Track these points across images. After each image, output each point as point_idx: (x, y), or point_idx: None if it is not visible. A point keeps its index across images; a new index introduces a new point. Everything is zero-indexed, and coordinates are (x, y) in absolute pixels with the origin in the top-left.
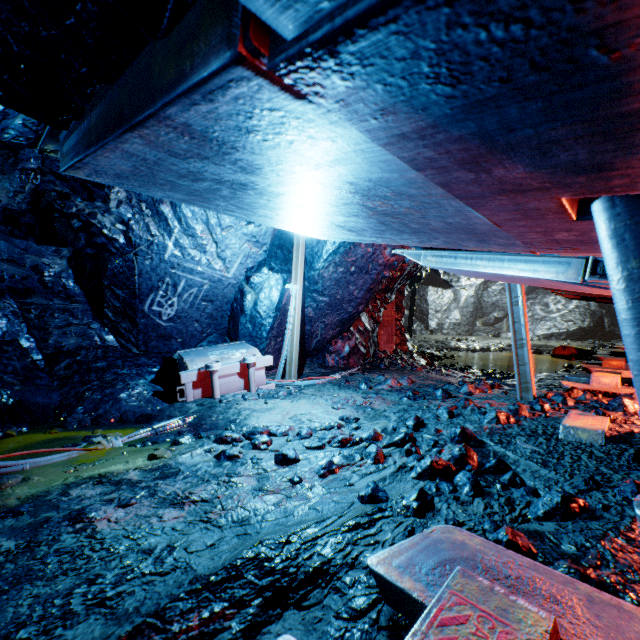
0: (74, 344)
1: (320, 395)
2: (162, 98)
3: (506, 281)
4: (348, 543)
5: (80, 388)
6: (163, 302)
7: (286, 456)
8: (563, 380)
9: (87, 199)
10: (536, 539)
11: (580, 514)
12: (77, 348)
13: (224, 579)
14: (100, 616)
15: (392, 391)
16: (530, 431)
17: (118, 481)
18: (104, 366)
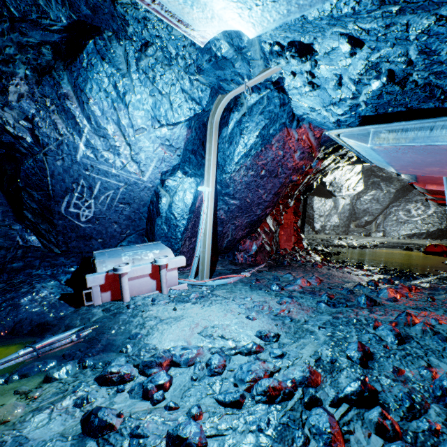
0: None
1: (232, 298)
2: None
3: None
4: None
5: None
6: (80, 204)
7: (183, 442)
8: None
9: None
10: None
11: None
12: None
13: None
14: None
15: (305, 293)
16: None
17: None
18: (19, 266)
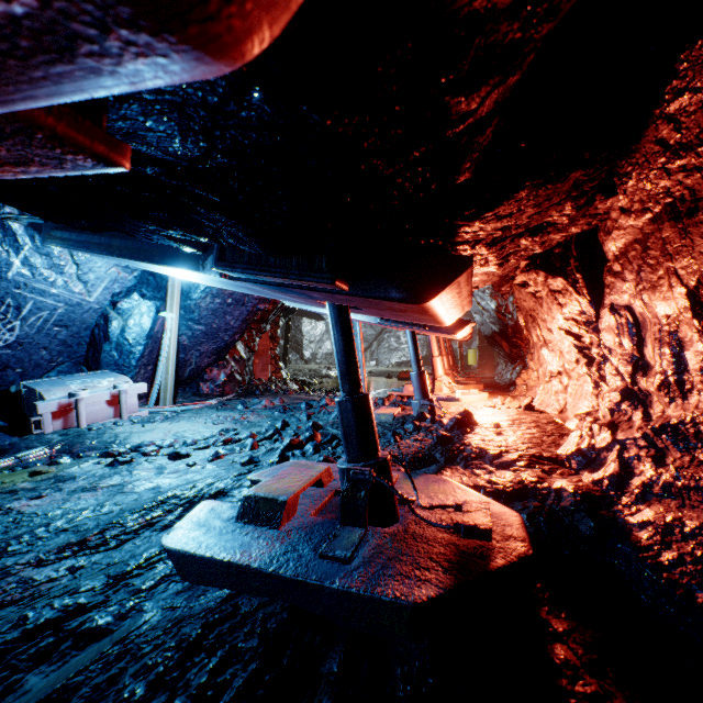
0: None
1: (199, 416)
2: (187, 269)
3: None
4: (235, 481)
5: None
6: None
7: (179, 453)
8: (390, 391)
9: None
10: None
11: None
12: None
13: (155, 505)
14: (68, 534)
15: (266, 409)
16: None
17: (11, 491)
18: None
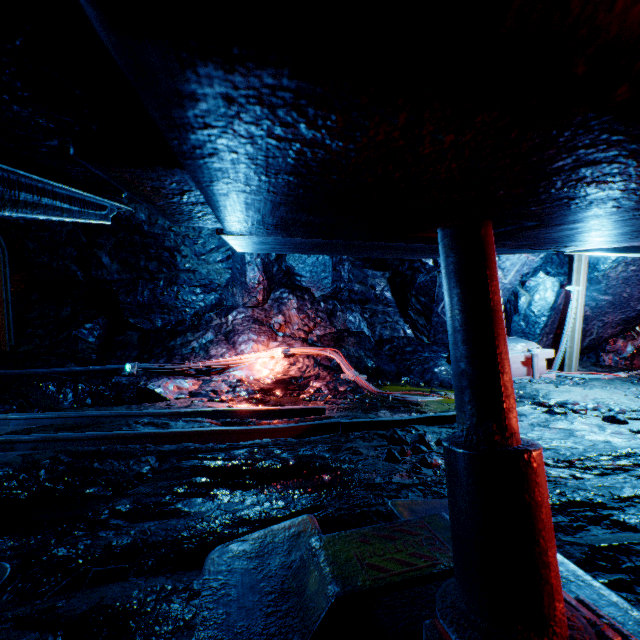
0: (389, 335)
1: (613, 387)
2: None
3: None
4: None
5: (405, 363)
6: None
7: (615, 417)
8: None
9: None
10: None
11: None
12: (391, 337)
13: (618, 455)
14: (551, 452)
15: None
16: None
17: None
18: (411, 350)
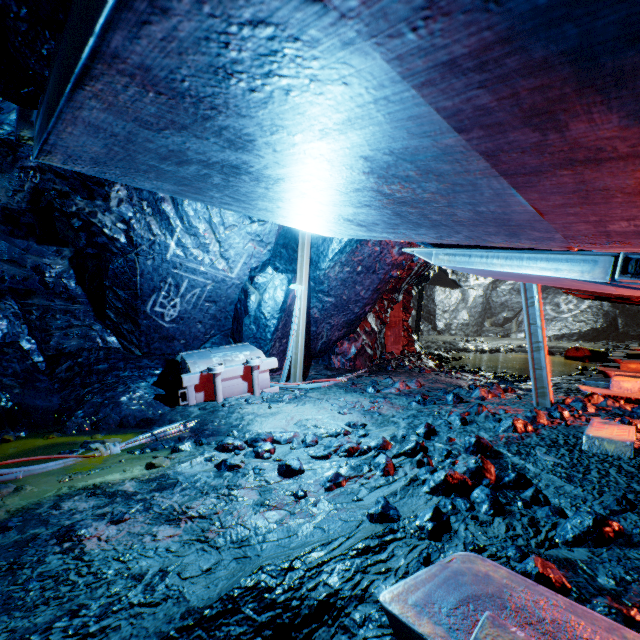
0: (76, 346)
1: (326, 399)
2: (98, 17)
3: (522, 281)
4: (357, 571)
5: (80, 391)
6: (165, 303)
7: (290, 467)
8: (581, 384)
9: (87, 198)
10: (568, 569)
11: (615, 539)
12: (79, 350)
13: (219, 613)
14: None
15: (400, 395)
16: (550, 441)
17: (113, 493)
18: (106, 368)
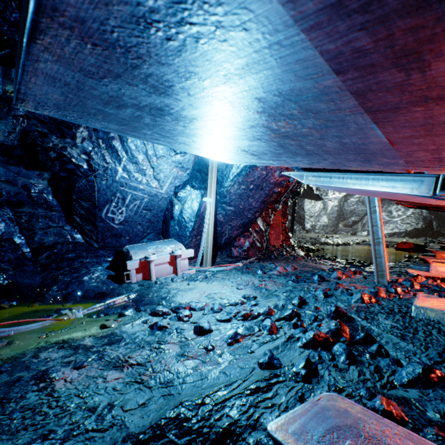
0: (53, 241)
1: (228, 278)
2: None
3: (367, 195)
4: (251, 405)
5: (55, 273)
6: (115, 211)
7: (202, 328)
8: (408, 268)
9: (60, 137)
10: (404, 405)
11: (438, 383)
12: (55, 243)
13: (150, 438)
14: None
15: (280, 275)
16: (388, 309)
17: (76, 346)
18: (73, 256)
